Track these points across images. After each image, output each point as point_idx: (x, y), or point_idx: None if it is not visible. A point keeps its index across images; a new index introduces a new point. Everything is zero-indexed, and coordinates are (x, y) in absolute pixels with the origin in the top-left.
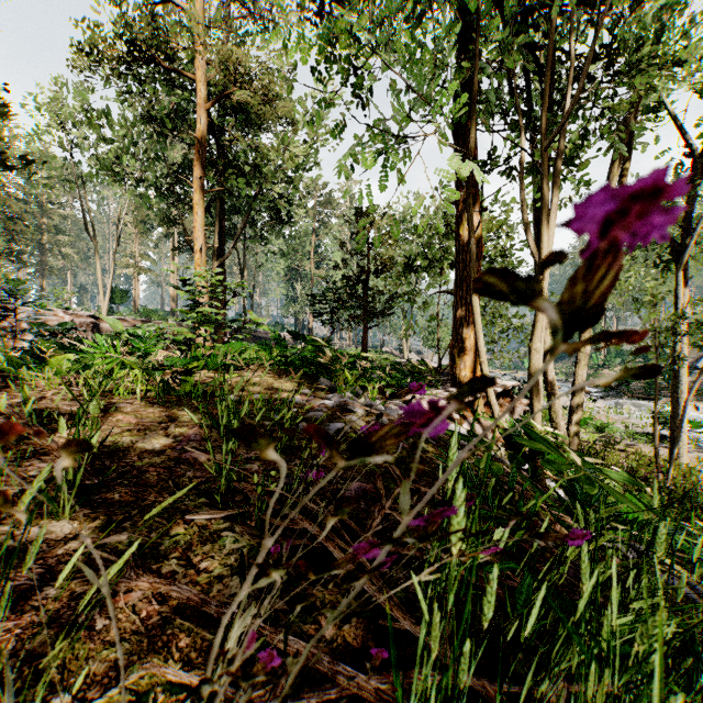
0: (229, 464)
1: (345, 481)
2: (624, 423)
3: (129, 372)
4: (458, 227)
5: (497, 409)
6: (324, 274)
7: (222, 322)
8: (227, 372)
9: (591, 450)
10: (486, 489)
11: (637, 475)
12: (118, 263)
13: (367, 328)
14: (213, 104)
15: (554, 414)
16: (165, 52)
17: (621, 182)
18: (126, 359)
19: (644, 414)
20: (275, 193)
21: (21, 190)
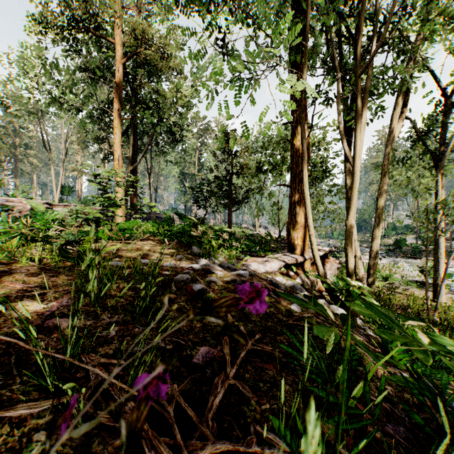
0: (74, 338)
1: (195, 345)
2: (400, 274)
3: (30, 244)
4: (293, 139)
5: (321, 269)
6: (204, 176)
7: (135, 207)
8: (126, 242)
9: (381, 294)
10: (318, 340)
11: (413, 311)
12: (66, 168)
13: (231, 211)
14: (127, 60)
15: (357, 270)
16: (94, 24)
17: (403, 111)
18: (45, 233)
19: (413, 268)
20: (169, 121)
21: (1, 119)
